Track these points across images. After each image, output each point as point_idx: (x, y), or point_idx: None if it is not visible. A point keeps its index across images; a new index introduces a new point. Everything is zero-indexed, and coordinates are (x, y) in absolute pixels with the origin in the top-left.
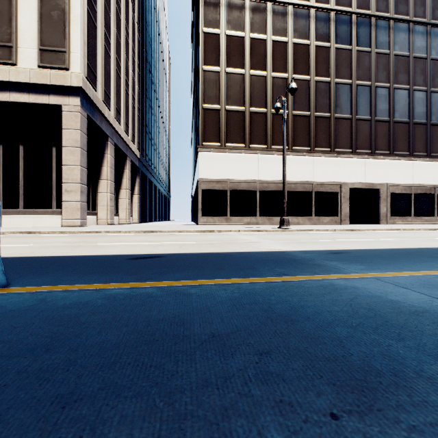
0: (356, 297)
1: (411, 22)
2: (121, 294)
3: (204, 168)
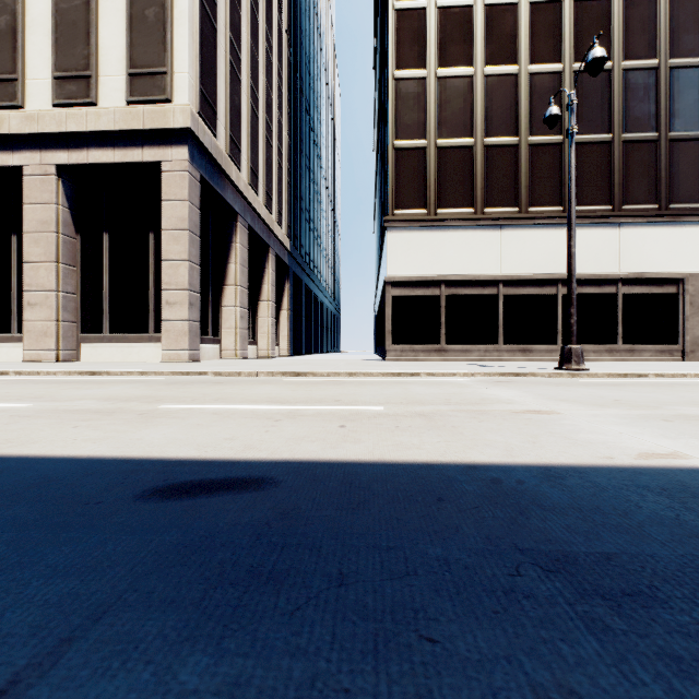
0: None
1: None
2: None
3: (397, 256)
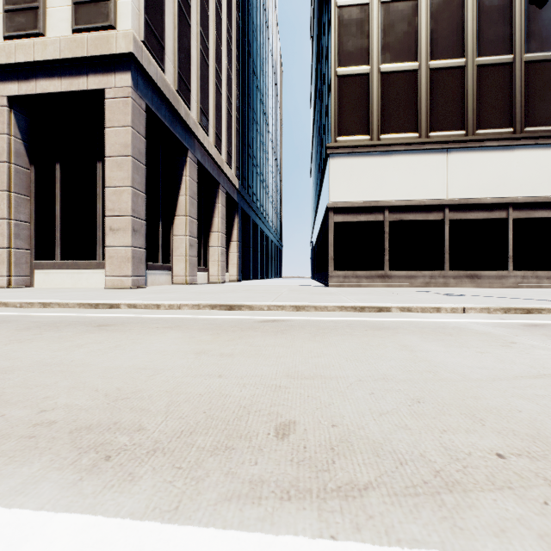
0: None
1: None
2: None
3: (340, 182)
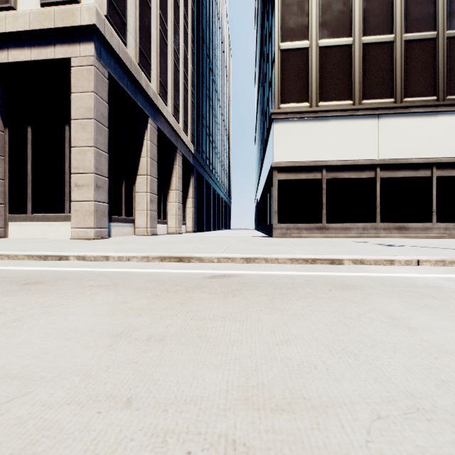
0: None
1: None
2: None
3: (283, 144)
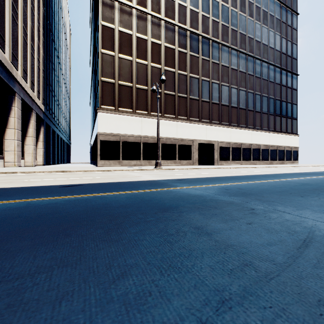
0: (177, 193)
1: (230, 47)
2: (71, 199)
3: (102, 124)
